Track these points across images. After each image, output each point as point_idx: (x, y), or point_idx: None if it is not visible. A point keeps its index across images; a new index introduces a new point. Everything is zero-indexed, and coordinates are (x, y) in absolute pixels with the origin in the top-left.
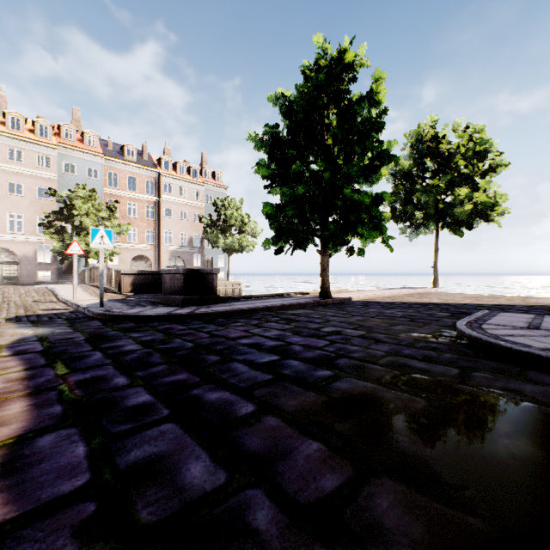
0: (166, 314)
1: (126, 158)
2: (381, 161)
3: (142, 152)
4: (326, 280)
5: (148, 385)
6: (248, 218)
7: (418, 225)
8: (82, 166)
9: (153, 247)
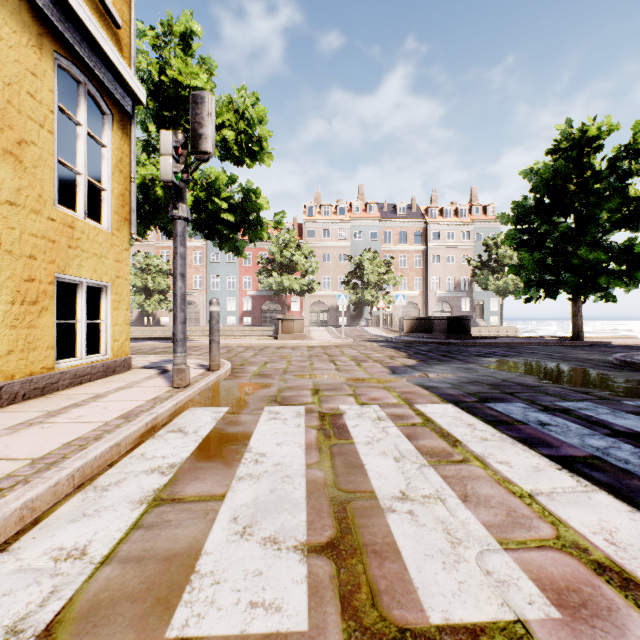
0: (436, 341)
1: (398, 216)
2: None
3: (410, 206)
4: (576, 325)
5: (432, 353)
6: None
7: None
8: (365, 231)
9: (420, 294)
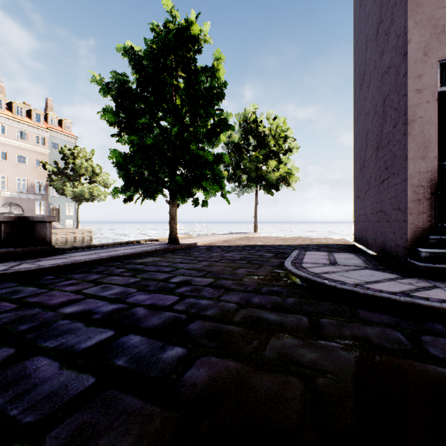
0: None
1: None
2: (221, 127)
3: None
4: (174, 228)
5: None
6: (100, 169)
7: (244, 185)
8: None
9: None
